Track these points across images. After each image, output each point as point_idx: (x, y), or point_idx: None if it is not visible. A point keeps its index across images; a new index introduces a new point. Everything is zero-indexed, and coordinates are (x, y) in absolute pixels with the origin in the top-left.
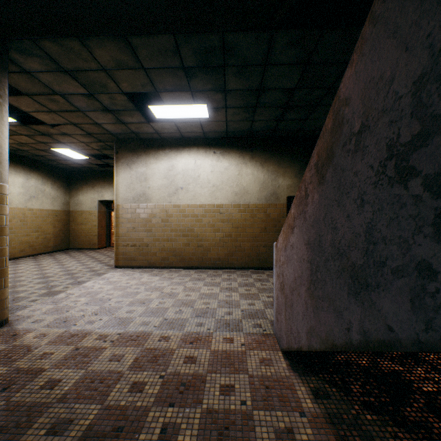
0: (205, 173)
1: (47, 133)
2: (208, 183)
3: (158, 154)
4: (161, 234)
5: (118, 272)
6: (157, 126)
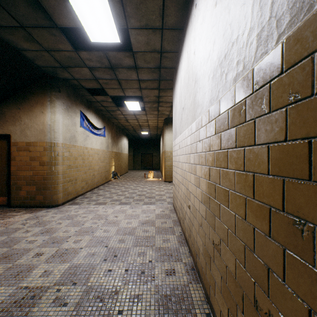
0: (191, 65)
1: (156, 101)
2: (192, 82)
3: (178, 76)
4: (178, 176)
5: (157, 207)
6: (142, 47)
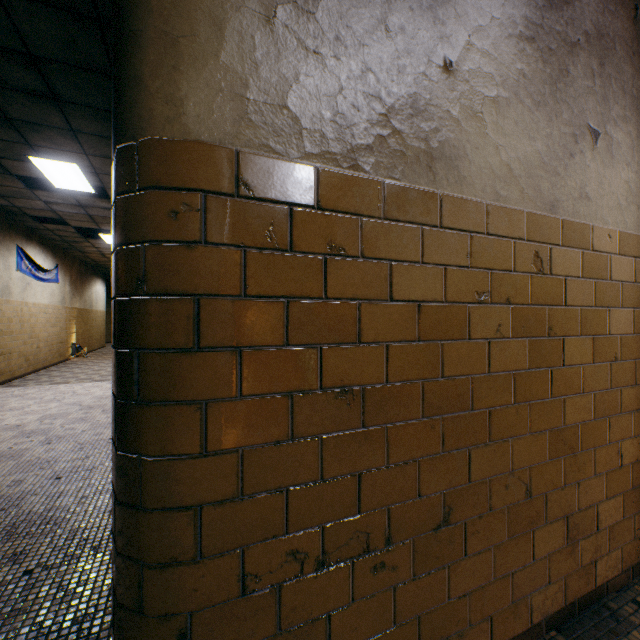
0: None
1: None
2: None
3: None
4: None
5: None
6: None
